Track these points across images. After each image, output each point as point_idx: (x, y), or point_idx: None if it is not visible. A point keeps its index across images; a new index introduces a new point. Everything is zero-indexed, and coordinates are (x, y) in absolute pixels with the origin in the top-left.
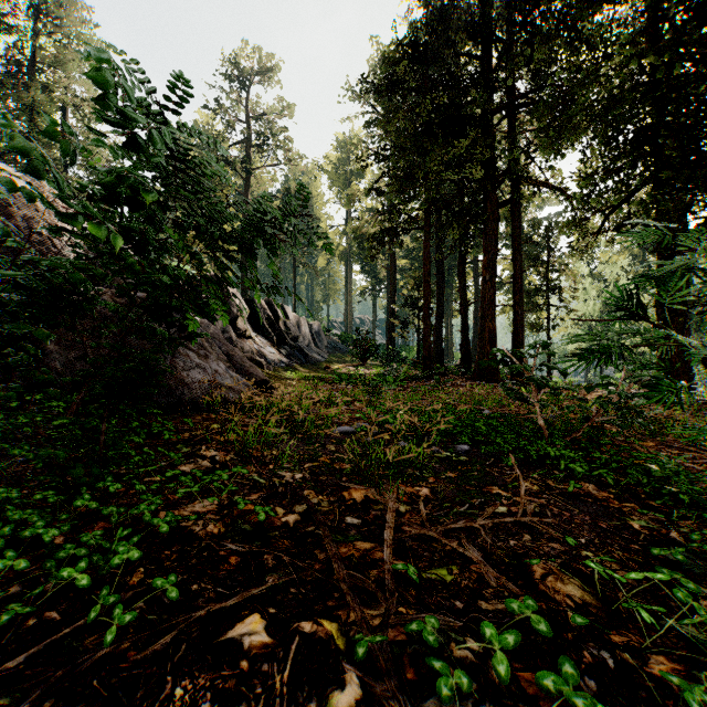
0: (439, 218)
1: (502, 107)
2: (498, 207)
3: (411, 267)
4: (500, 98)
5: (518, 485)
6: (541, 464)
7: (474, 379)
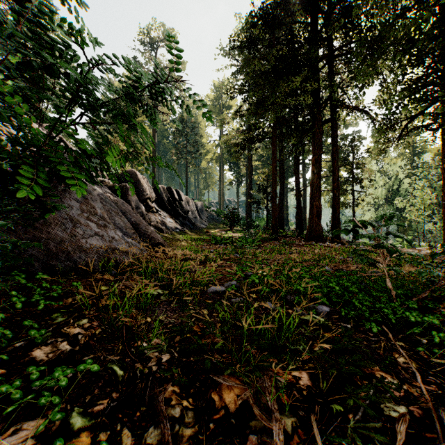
0: (281, 133)
1: (325, 56)
2: (322, 123)
3: (262, 167)
4: (323, 51)
5: (395, 361)
6: (398, 326)
7: (306, 240)
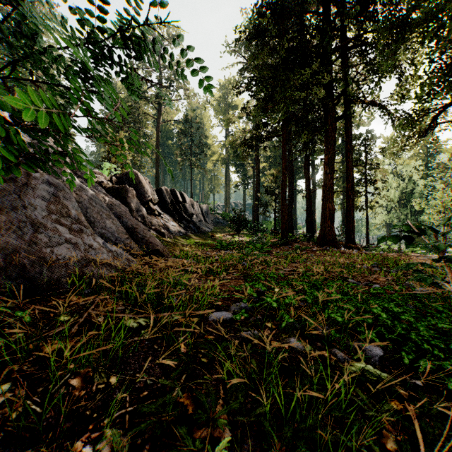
0: (290, 132)
1: (338, 47)
2: (336, 120)
3: (269, 168)
4: (336, 43)
5: None
6: None
7: (318, 245)
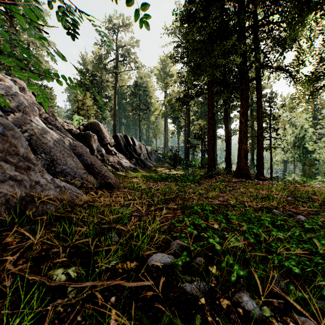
0: (212, 92)
1: (251, 26)
2: (249, 81)
3: (197, 120)
4: (249, 23)
5: None
6: None
7: (235, 177)
